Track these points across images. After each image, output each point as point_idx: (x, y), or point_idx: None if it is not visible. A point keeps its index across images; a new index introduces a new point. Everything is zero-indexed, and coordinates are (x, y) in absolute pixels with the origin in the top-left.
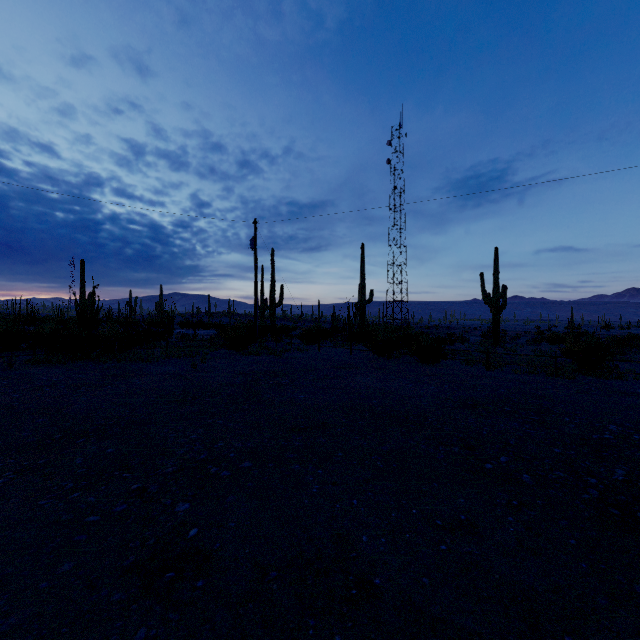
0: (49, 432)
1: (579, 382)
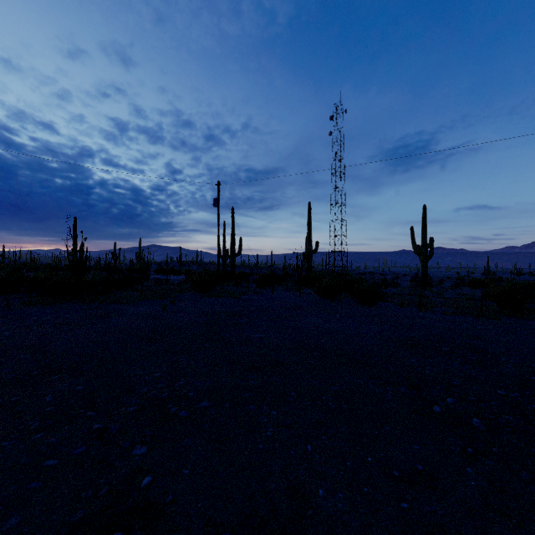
0: (28, 369)
1: (504, 323)
